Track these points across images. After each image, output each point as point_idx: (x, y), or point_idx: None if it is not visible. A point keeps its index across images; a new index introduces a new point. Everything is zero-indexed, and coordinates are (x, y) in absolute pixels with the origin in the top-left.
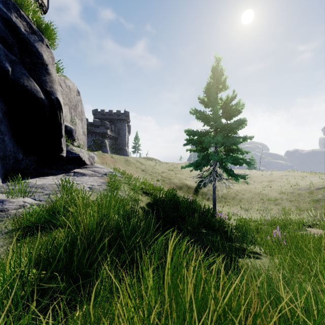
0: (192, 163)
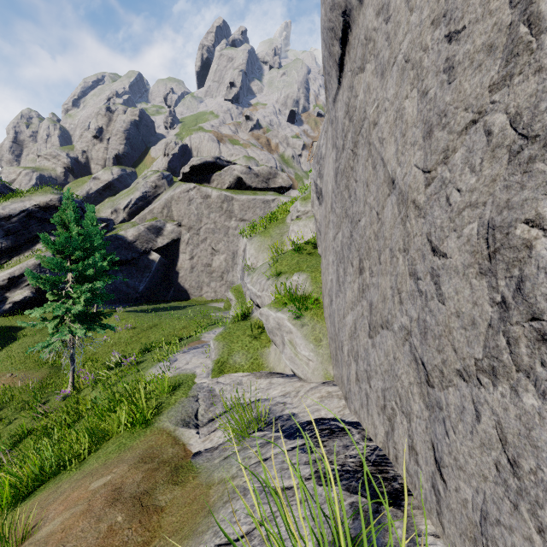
0: (107, 324)
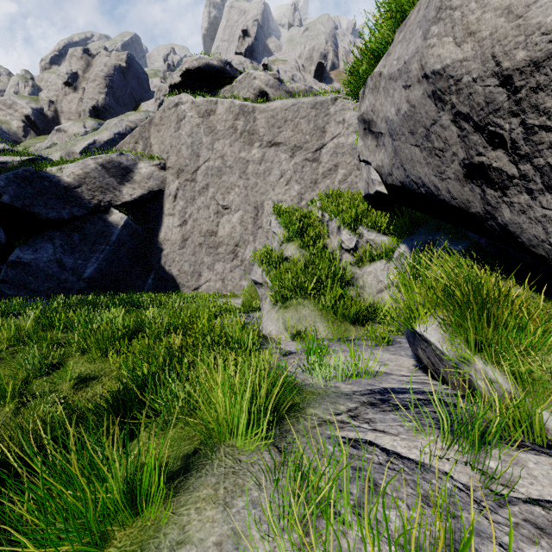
0: None
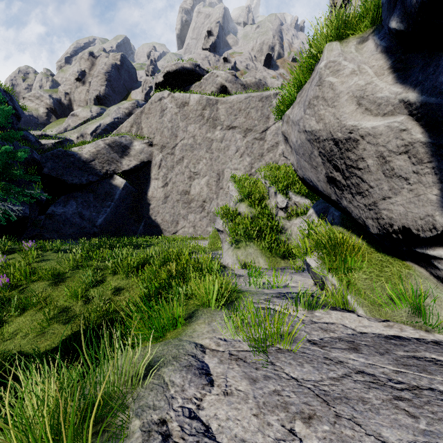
0: None
